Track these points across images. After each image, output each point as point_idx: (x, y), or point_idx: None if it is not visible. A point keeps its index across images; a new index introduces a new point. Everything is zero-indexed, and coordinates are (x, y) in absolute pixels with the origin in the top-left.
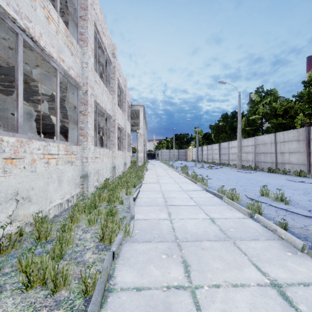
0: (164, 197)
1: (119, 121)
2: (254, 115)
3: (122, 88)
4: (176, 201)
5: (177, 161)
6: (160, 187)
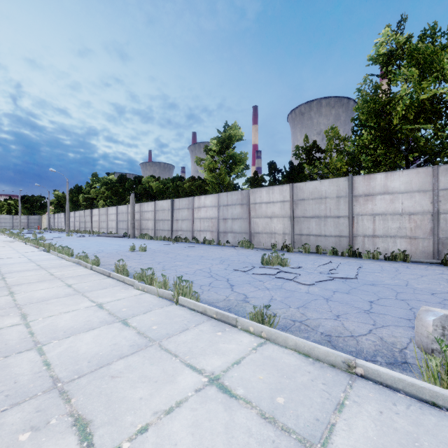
0: None
1: None
2: (87, 194)
3: None
4: None
5: (22, 230)
6: None
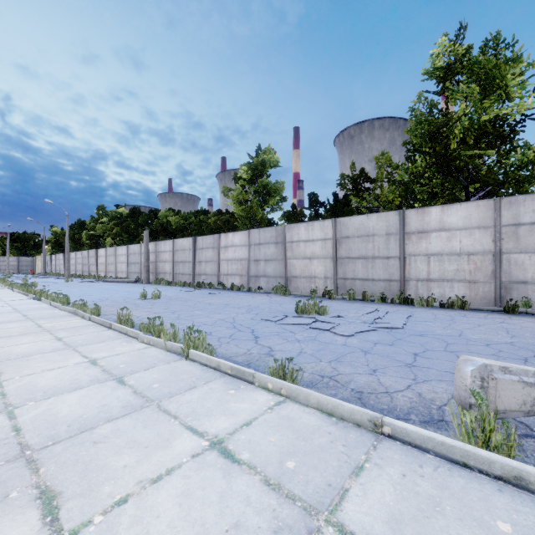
0: None
1: None
2: (92, 231)
3: None
4: None
5: (11, 274)
6: None
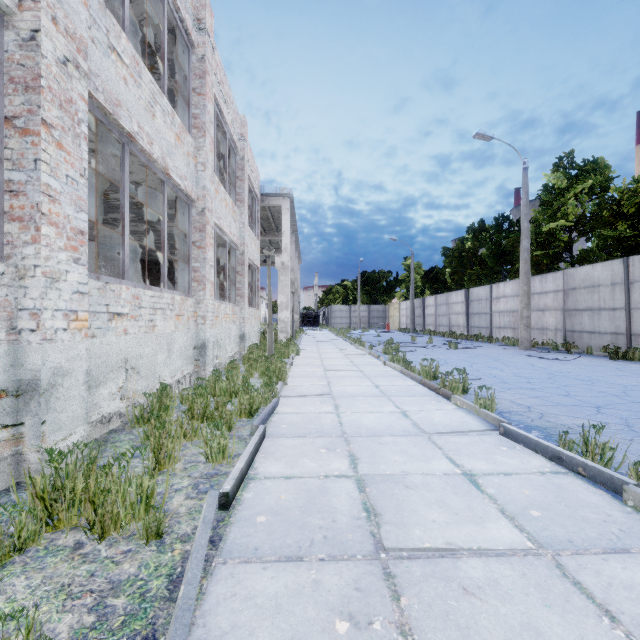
0: (356, 472)
1: (223, 223)
2: (553, 220)
3: (234, 140)
4: (417, 506)
5: (368, 331)
6: (337, 416)
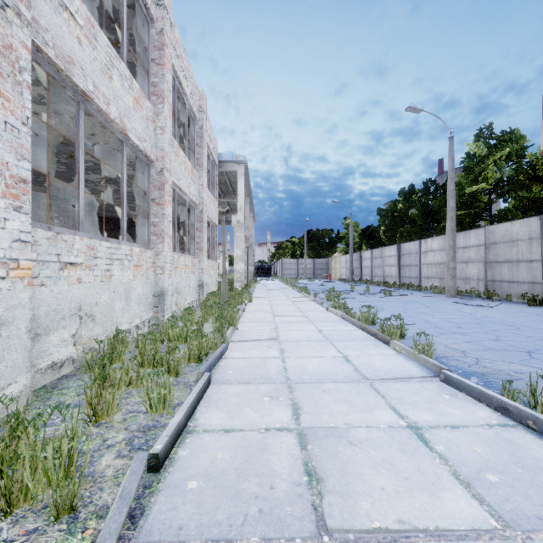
0: (298, 424)
1: (183, 183)
2: (475, 184)
3: (193, 110)
4: (363, 469)
5: (313, 280)
6: (282, 361)
